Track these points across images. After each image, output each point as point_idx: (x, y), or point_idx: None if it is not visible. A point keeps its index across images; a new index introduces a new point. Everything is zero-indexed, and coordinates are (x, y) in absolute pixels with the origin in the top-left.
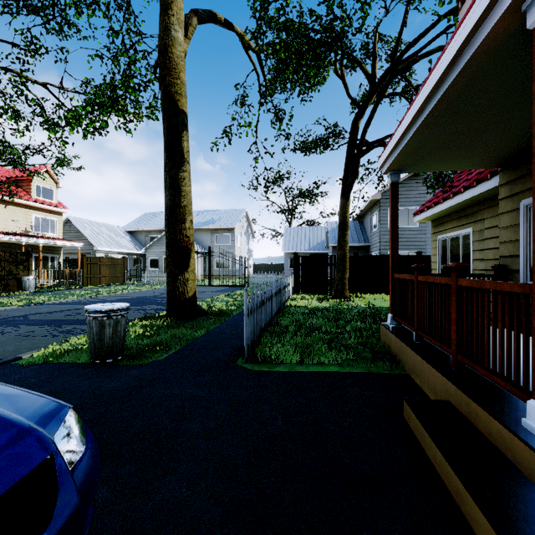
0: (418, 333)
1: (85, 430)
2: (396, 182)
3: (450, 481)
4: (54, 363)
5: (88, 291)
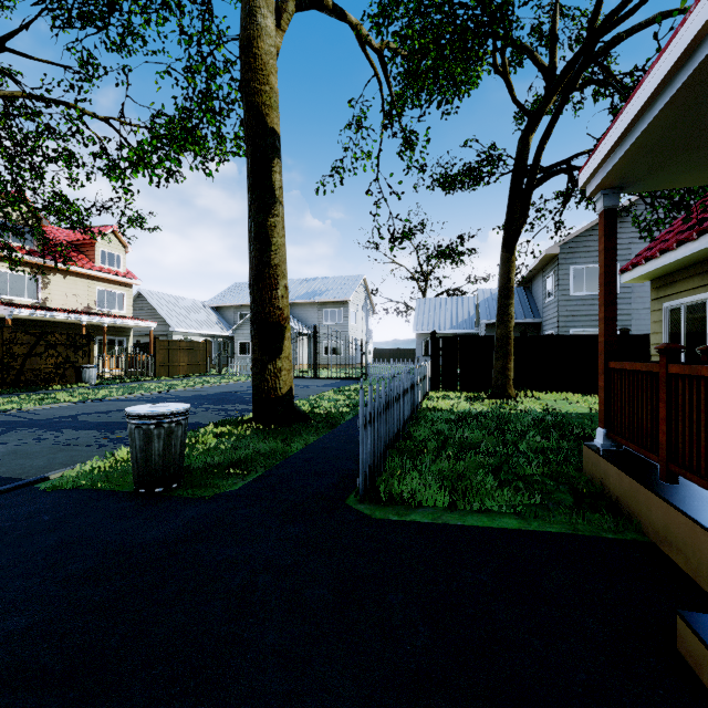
0: (669, 467)
1: None
2: (612, 208)
3: None
4: (86, 489)
5: (160, 384)
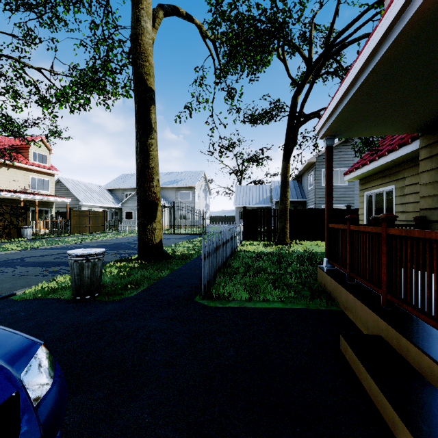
0: (350, 274)
1: (54, 365)
2: (331, 146)
3: (386, 411)
4: (42, 298)
5: (74, 238)
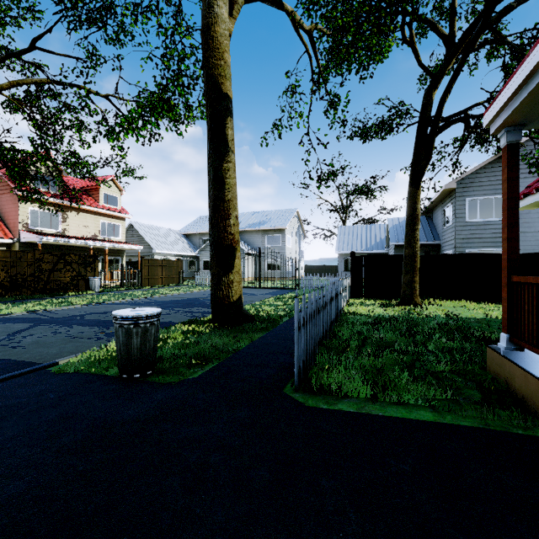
0: None
1: None
2: (515, 143)
3: None
4: (84, 373)
5: (144, 291)
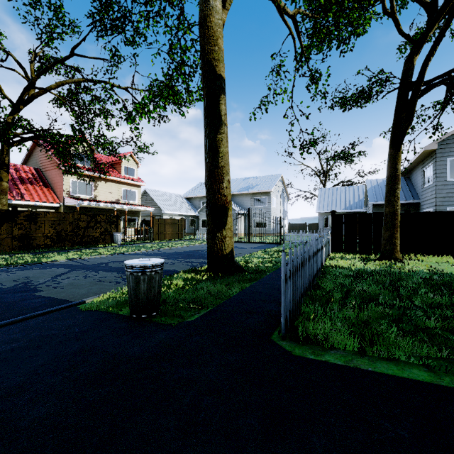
0: None
1: None
2: None
3: None
4: (103, 311)
5: (155, 244)
